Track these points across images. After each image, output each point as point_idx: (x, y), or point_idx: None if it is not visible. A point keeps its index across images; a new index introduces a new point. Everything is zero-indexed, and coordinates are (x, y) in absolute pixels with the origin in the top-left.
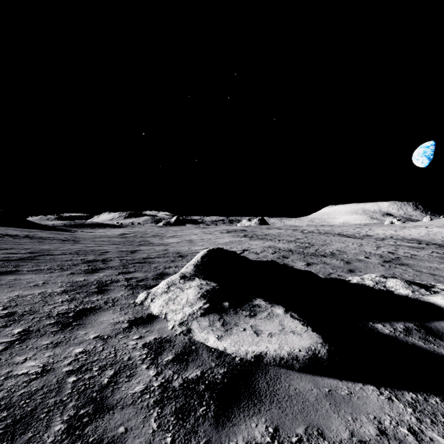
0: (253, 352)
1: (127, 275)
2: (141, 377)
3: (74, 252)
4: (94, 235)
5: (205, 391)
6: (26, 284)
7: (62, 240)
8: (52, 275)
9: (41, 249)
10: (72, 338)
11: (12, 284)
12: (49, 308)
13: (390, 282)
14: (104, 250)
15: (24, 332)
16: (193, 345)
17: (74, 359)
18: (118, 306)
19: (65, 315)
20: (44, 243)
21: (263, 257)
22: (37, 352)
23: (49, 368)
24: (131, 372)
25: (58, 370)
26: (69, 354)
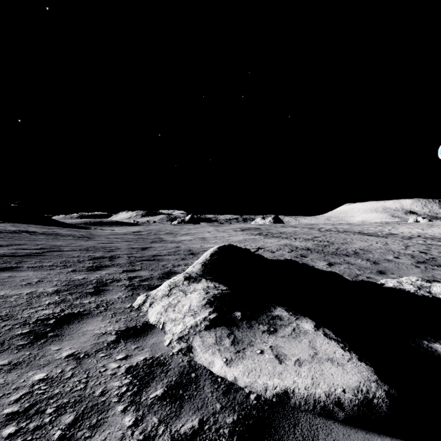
0: (275, 387)
1: (131, 273)
2: (111, 430)
3: (84, 248)
4: (109, 232)
5: None
6: (19, 282)
7: (77, 237)
8: (51, 272)
9: (52, 245)
10: (38, 357)
11: (3, 282)
12: (30, 312)
13: (437, 287)
14: (115, 246)
15: None
16: (192, 372)
17: (27, 392)
18: (110, 312)
19: (44, 322)
20: (58, 240)
21: (280, 255)
22: None
23: None
24: (98, 419)
25: None
26: (23, 382)
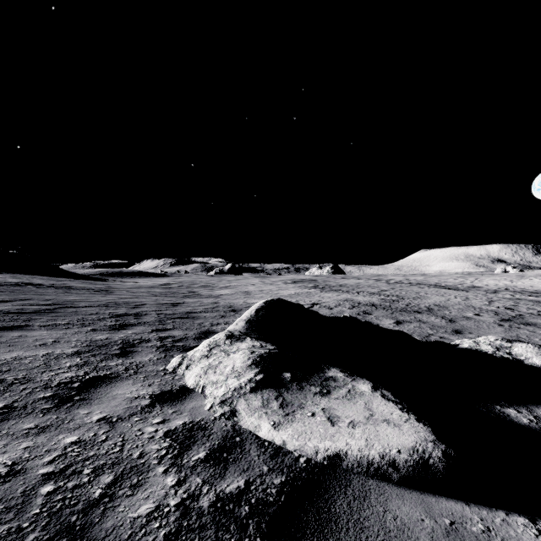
0: (326, 450)
1: (162, 332)
2: (153, 489)
3: (103, 304)
4: (132, 285)
5: (249, 518)
6: (32, 342)
7: (92, 290)
8: (68, 331)
9: (64, 300)
10: (67, 421)
11: (14, 343)
12: (50, 375)
13: (518, 347)
14: (140, 302)
15: (4, 409)
16: (237, 436)
17: (60, 454)
18: (141, 375)
19: (68, 385)
20: (71, 294)
21: (339, 312)
22: (10, 441)
23: (19, 469)
24: (139, 479)
25: (31, 473)
26: (55, 445)
